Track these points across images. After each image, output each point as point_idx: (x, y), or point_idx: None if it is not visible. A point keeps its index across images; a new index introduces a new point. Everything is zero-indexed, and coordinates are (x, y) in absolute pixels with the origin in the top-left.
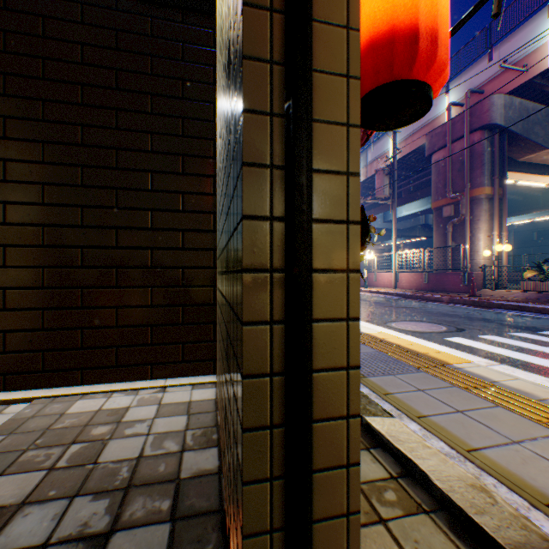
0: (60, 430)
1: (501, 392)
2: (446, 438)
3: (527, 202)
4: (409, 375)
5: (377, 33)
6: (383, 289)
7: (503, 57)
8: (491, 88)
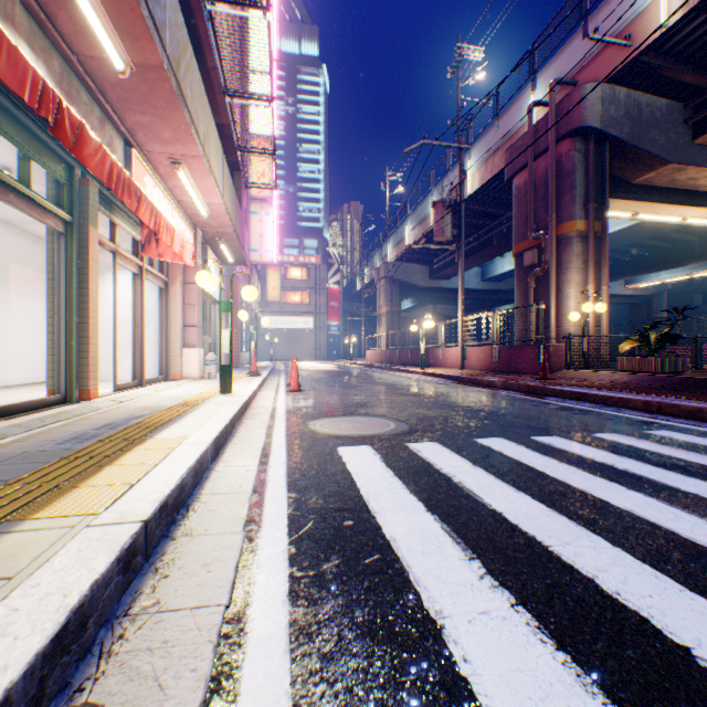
0: None
1: None
2: None
3: (677, 251)
4: None
5: None
6: (445, 370)
7: (601, 29)
8: (587, 76)
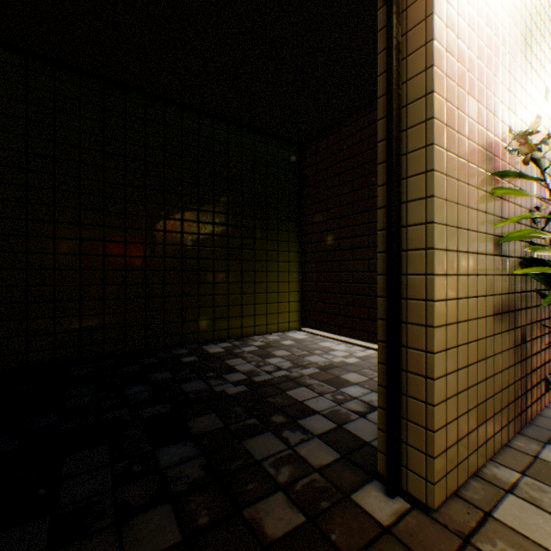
0: None
1: None
2: None
3: None
4: None
5: None
6: None
7: None
8: None
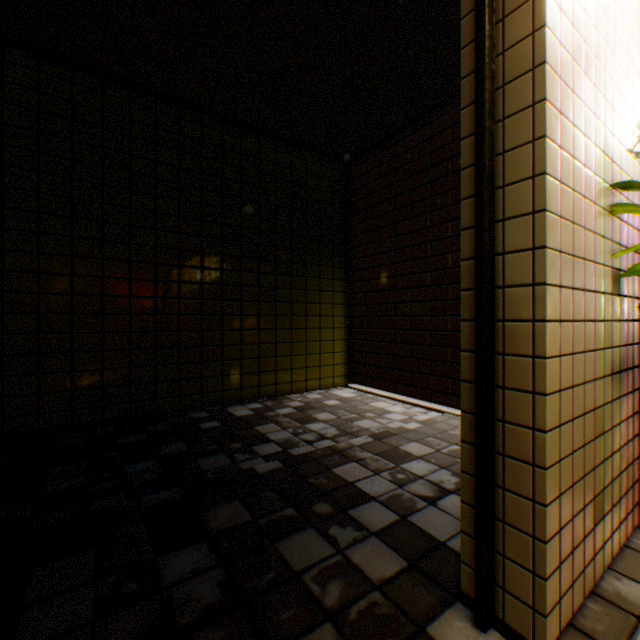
0: (450, 434)
1: None
2: None
3: None
4: None
5: None
6: None
7: None
8: None
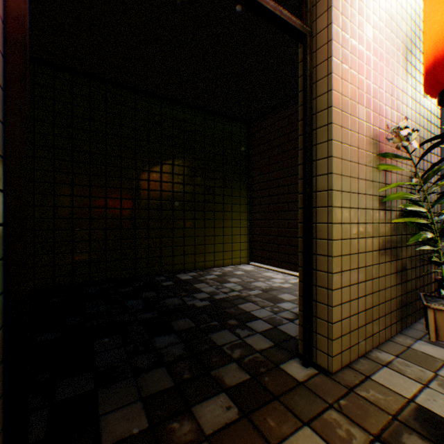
0: None
1: None
2: None
3: None
4: None
5: (427, 64)
6: None
7: None
8: None
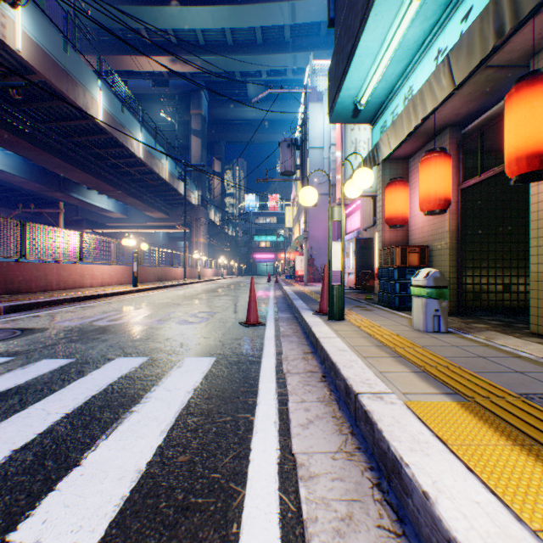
0: None
1: (427, 360)
2: (499, 349)
3: None
4: (538, 389)
5: None
6: None
7: None
8: None
